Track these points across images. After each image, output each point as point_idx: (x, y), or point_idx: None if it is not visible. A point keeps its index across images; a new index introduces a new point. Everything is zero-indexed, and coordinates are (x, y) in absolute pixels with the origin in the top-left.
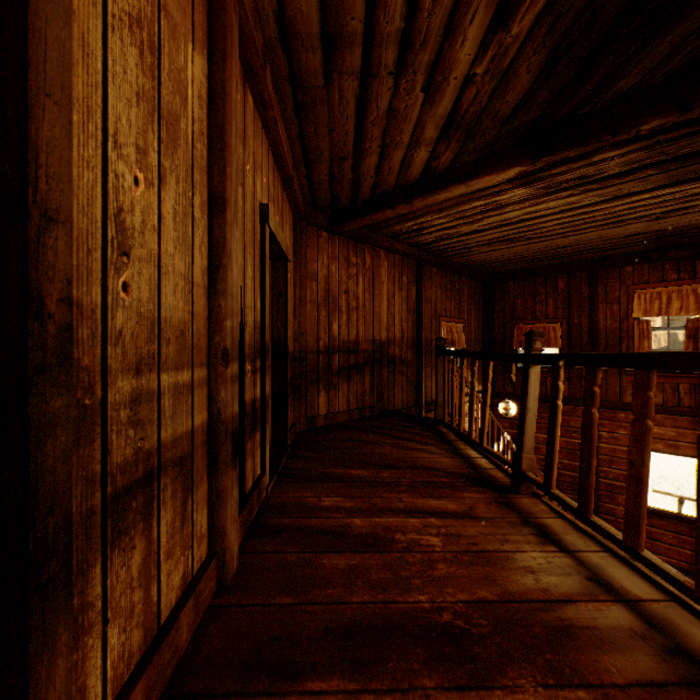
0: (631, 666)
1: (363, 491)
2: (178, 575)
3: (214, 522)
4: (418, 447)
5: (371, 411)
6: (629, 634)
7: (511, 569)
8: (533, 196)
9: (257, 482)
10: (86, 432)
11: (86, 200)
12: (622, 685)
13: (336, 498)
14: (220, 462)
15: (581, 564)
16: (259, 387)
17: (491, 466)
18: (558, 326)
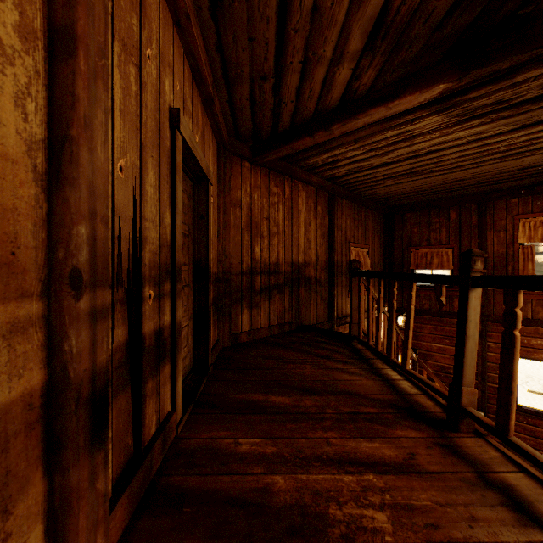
0: None
1: (285, 428)
2: None
3: (57, 542)
4: (337, 367)
5: (290, 327)
6: None
7: None
8: (445, 125)
9: (163, 425)
10: None
11: None
12: None
13: (255, 439)
14: (66, 447)
15: None
16: (169, 313)
17: (416, 391)
18: (450, 251)
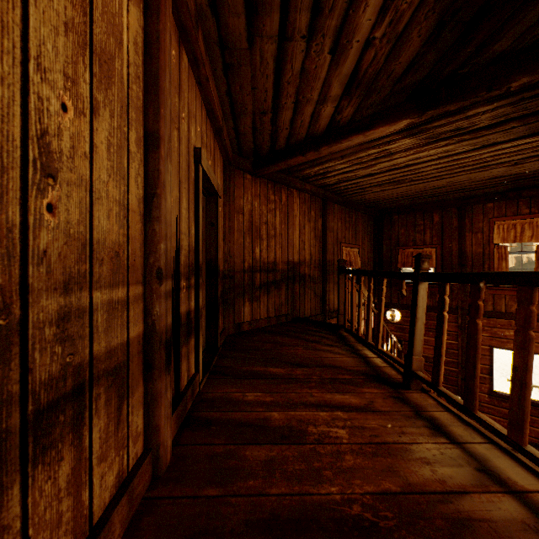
0: None
1: (280, 387)
2: (113, 475)
3: (150, 421)
4: (324, 349)
5: (286, 318)
6: (522, 527)
7: (409, 460)
8: (417, 145)
9: (191, 381)
10: (0, 353)
11: (0, 117)
12: None
13: (257, 393)
14: (154, 368)
15: (470, 456)
16: (194, 300)
17: (385, 365)
18: (433, 250)
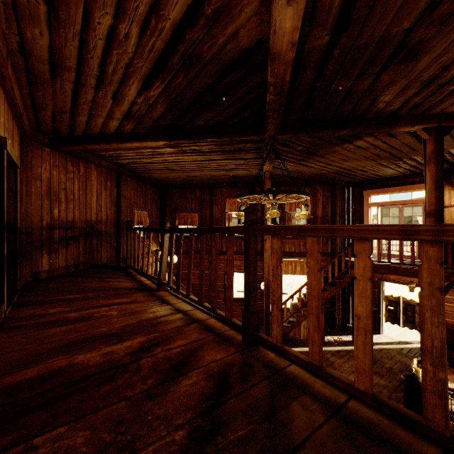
0: (174, 325)
1: (77, 303)
2: None
3: None
4: (114, 280)
5: (84, 266)
6: (178, 319)
7: (146, 313)
8: (176, 152)
9: None
10: None
11: None
12: (169, 329)
13: (58, 308)
14: None
15: (173, 307)
16: None
17: (151, 283)
18: (197, 215)
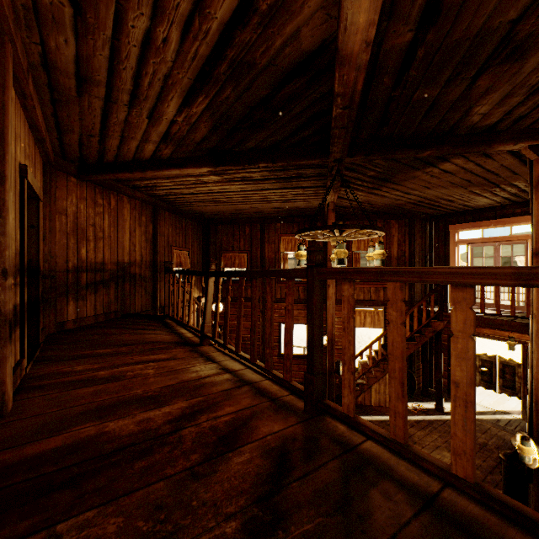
0: (222, 388)
1: (107, 359)
2: None
3: None
4: (149, 332)
5: (116, 315)
6: (226, 380)
7: (187, 373)
8: (222, 181)
9: (19, 363)
10: None
11: None
12: (216, 392)
13: (86, 365)
14: (1, 339)
15: (219, 365)
16: (19, 296)
17: (193, 336)
18: (246, 255)
